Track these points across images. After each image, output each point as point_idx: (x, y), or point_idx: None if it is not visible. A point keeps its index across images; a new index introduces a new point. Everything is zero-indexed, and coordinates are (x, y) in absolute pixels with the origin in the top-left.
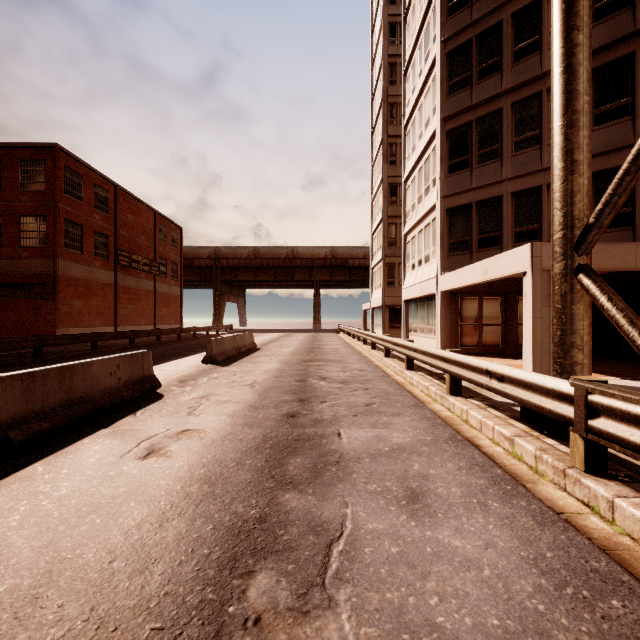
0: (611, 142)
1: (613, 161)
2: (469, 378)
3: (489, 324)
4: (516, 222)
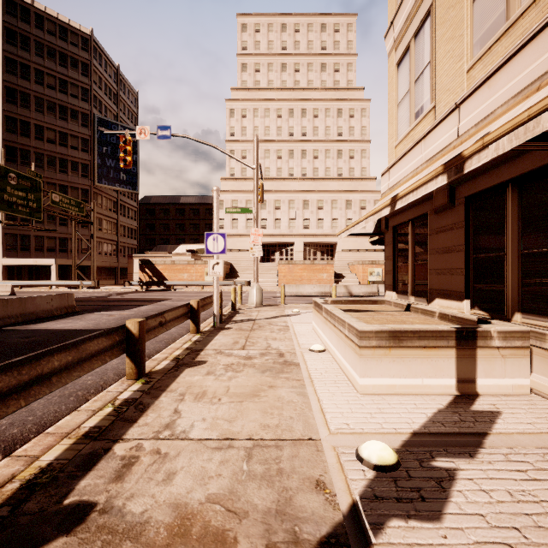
0: (63, 231)
1: (64, 236)
2: (60, 284)
3: (19, 276)
4: (36, 245)
